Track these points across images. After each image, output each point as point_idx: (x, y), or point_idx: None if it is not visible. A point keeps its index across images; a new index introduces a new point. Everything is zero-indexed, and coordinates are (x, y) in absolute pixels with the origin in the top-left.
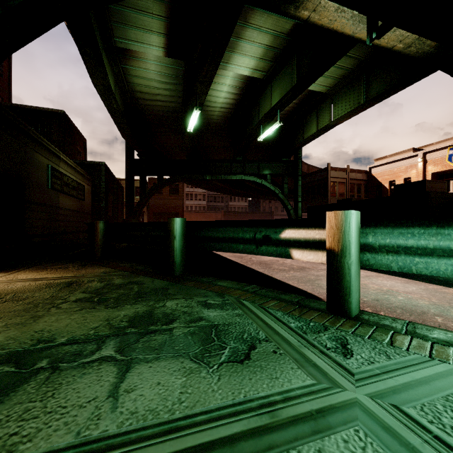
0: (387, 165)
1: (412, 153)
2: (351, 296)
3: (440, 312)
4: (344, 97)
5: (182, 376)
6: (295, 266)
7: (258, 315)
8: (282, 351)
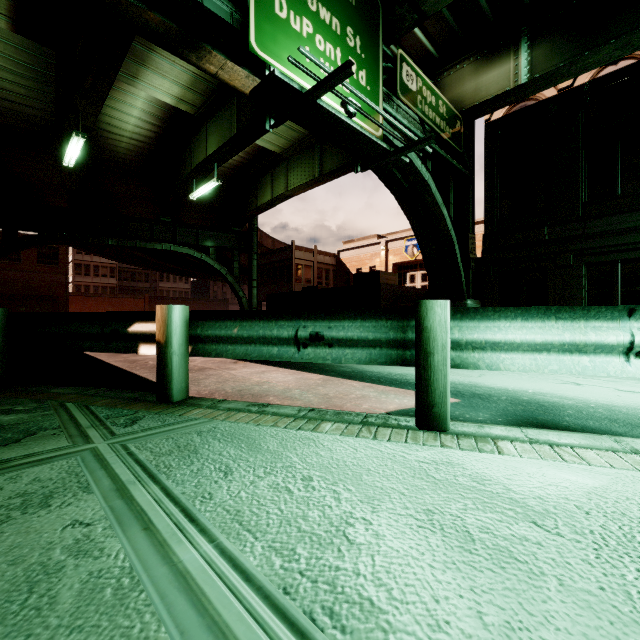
0: (355, 251)
1: (376, 240)
2: (173, 383)
3: (281, 393)
4: (300, 164)
5: None
6: (197, 367)
7: (72, 412)
8: (63, 432)
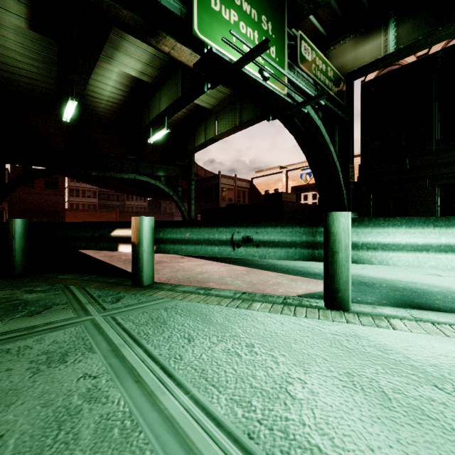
0: (264, 178)
1: (279, 170)
2: (143, 272)
3: (218, 280)
4: (225, 116)
5: None
6: (156, 261)
7: (74, 292)
8: (70, 307)
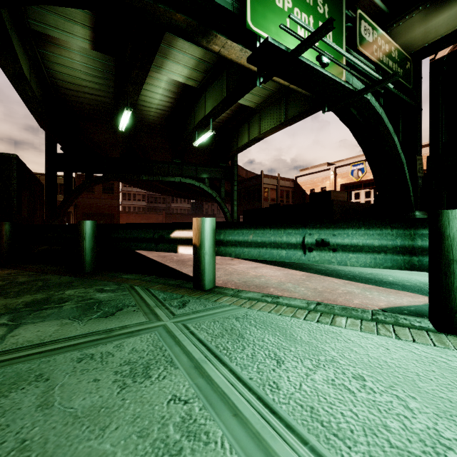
0: (309, 176)
1: (326, 167)
2: (205, 275)
3: (278, 286)
4: (269, 114)
5: (58, 327)
6: None
7: (140, 293)
8: (139, 310)
